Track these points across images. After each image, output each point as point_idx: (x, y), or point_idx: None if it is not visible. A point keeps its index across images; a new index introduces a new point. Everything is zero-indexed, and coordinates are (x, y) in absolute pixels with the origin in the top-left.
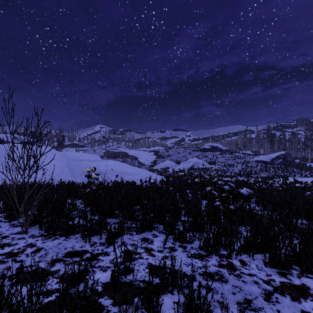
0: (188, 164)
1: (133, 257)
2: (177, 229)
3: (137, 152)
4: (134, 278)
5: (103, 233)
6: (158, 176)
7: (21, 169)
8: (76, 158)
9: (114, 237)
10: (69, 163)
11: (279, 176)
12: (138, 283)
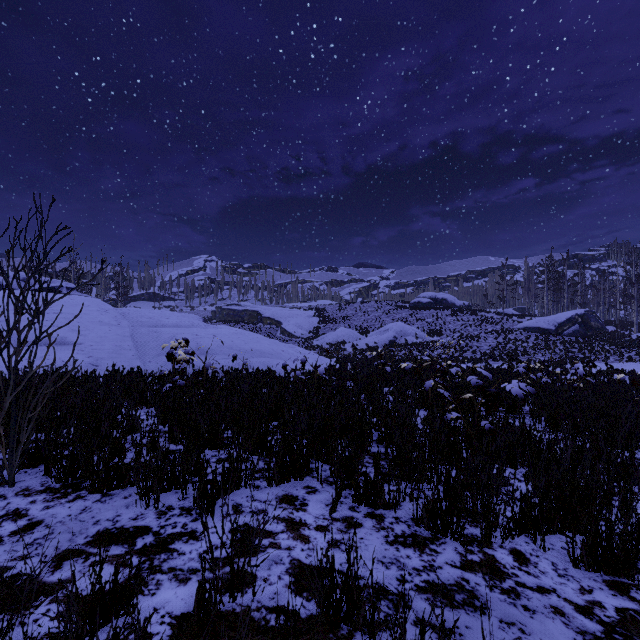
0: (384, 335)
1: (256, 543)
2: (363, 473)
3: (281, 310)
4: (256, 601)
5: (193, 483)
6: (322, 360)
7: (2, 337)
8: (151, 321)
9: (214, 495)
10: (135, 331)
11: (573, 359)
12: (264, 617)
